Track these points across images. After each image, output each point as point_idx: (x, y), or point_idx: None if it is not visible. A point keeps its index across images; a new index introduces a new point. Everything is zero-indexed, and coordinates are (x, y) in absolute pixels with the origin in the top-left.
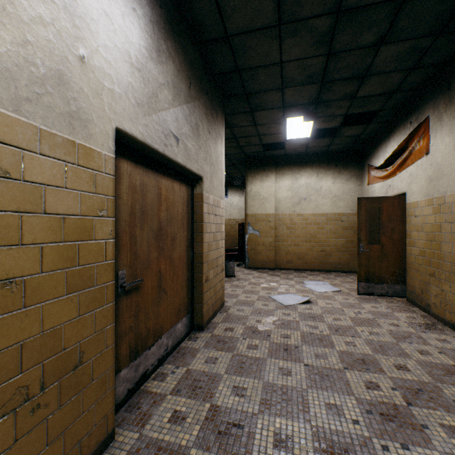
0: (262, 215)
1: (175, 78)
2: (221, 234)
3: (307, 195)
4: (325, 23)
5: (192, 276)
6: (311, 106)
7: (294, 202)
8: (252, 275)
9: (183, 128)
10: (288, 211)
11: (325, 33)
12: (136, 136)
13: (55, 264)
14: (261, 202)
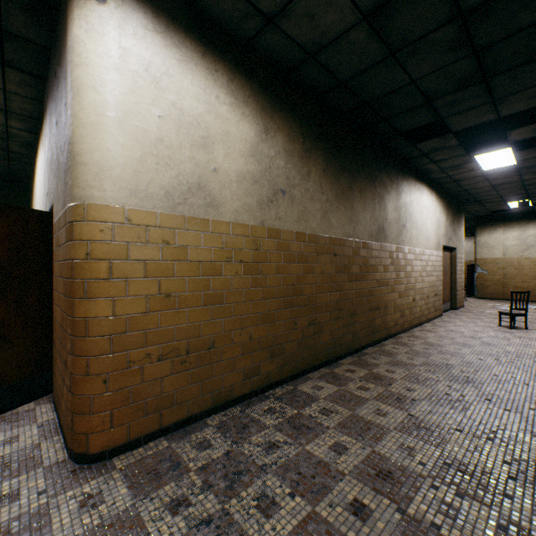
0: (490, 259)
1: (450, 219)
2: (462, 272)
3: (535, 243)
4: (518, 187)
5: (450, 287)
6: (524, 198)
7: (521, 249)
8: (480, 301)
9: (451, 234)
10: (516, 255)
11: (519, 188)
12: (444, 245)
13: (438, 274)
14: (488, 250)
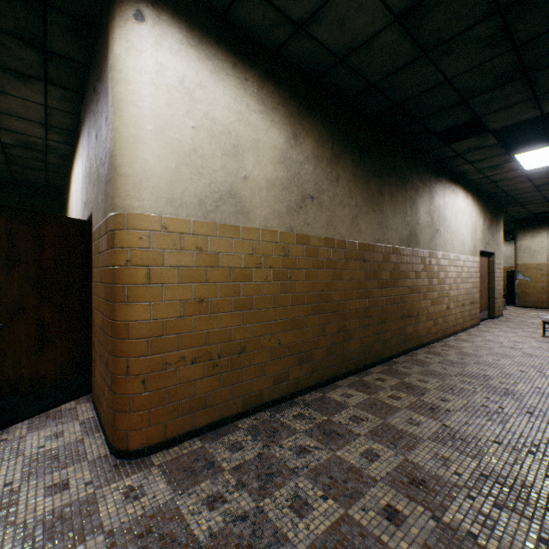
0: (532, 265)
1: (487, 223)
2: (501, 278)
3: None
4: None
5: (488, 295)
6: None
7: None
8: (521, 310)
9: (489, 238)
10: None
11: None
12: (481, 250)
13: (474, 281)
14: (531, 255)
